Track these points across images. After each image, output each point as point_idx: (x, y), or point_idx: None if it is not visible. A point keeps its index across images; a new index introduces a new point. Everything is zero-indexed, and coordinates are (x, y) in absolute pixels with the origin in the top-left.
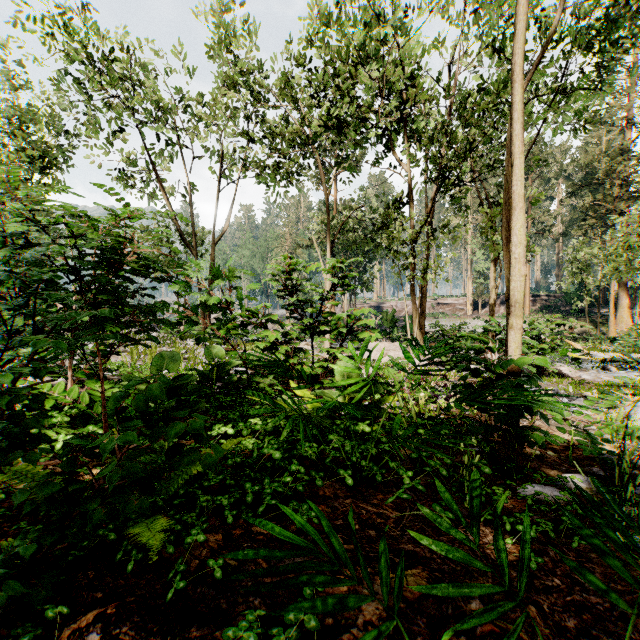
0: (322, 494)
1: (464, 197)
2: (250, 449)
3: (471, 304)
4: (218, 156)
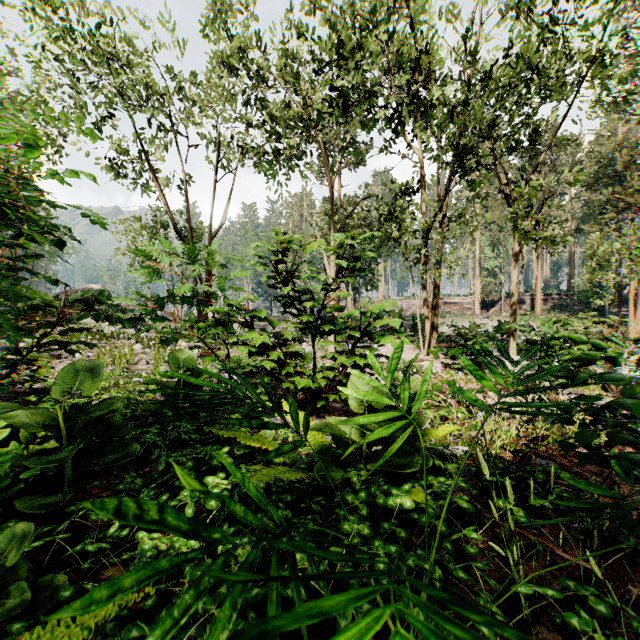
0: None
1: (483, 182)
2: None
3: (479, 303)
4: (216, 146)
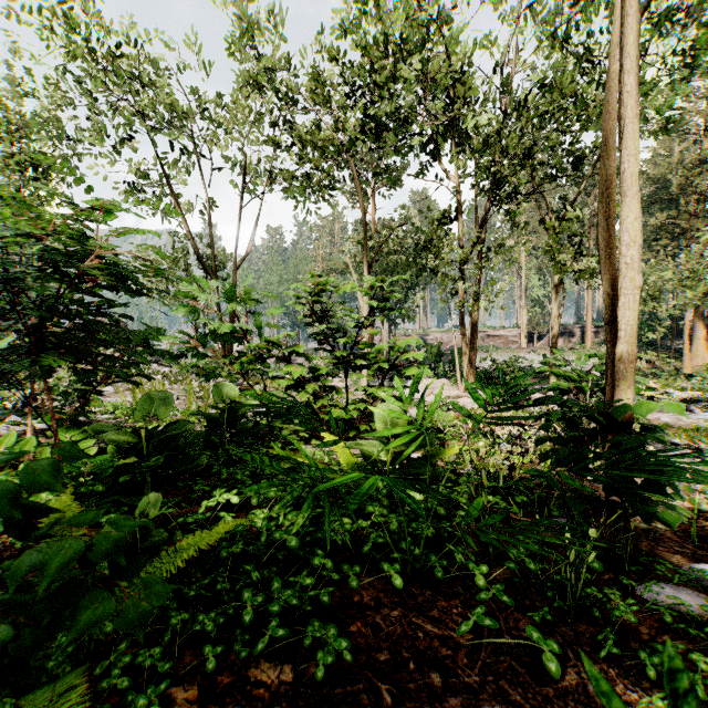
0: (358, 600)
1: (522, 211)
2: (259, 527)
3: (525, 336)
4: (241, 168)
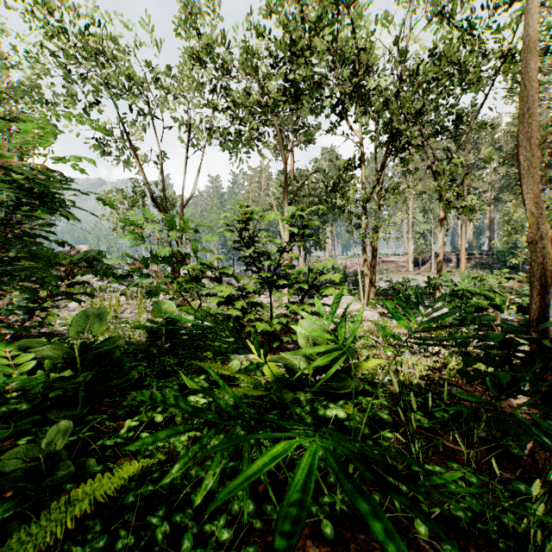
0: None
1: (414, 159)
2: (179, 452)
3: (412, 261)
4: (187, 128)
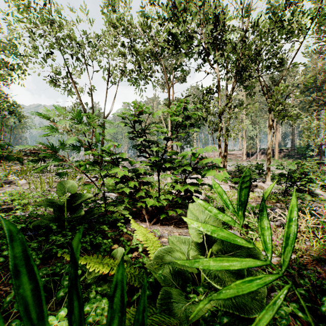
0: None
1: (253, 86)
2: None
3: (245, 154)
4: (107, 70)
